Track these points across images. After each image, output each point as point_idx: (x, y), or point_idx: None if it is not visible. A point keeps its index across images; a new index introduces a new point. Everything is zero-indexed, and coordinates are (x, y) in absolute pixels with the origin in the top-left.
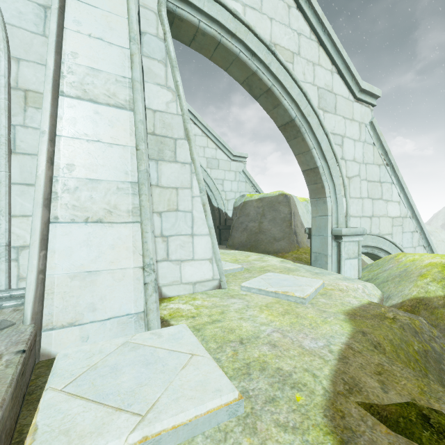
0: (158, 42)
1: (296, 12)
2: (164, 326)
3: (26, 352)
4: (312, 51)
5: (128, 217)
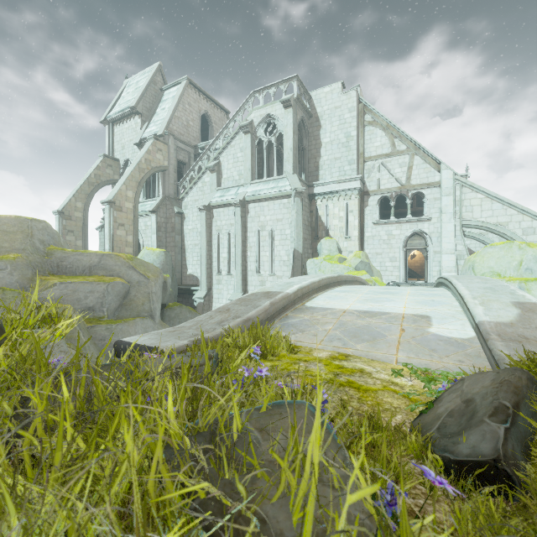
0: (459, 236)
1: (509, 209)
2: None
3: None
4: (518, 218)
5: (453, 272)
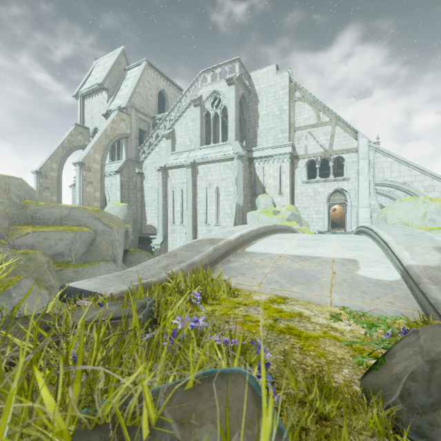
0: (373, 193)
1: (414, 171)
2: None
3: None
4: (421, 178)
5: (368, 222)
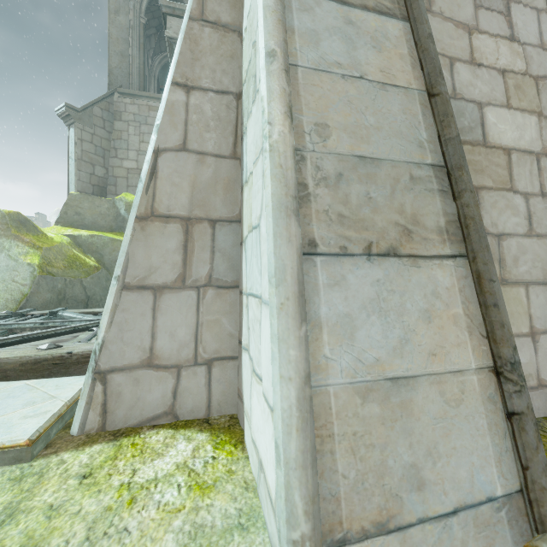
0: None
1: None
2: (95, 437)
3: (70, 354)
4: None
5: None
